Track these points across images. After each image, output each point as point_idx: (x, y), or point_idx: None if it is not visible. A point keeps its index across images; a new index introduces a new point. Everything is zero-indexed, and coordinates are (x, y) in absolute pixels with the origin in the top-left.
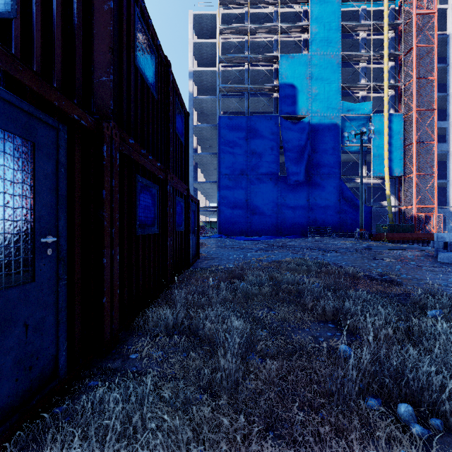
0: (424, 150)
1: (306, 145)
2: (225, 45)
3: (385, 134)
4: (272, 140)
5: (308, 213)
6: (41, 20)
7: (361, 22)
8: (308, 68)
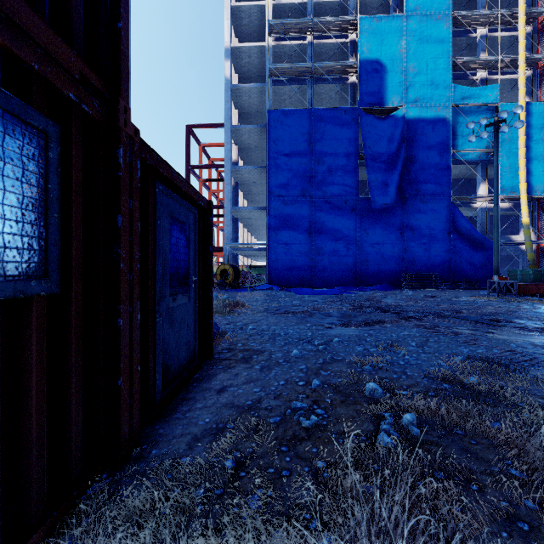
0: None
1: (399, 150)
2: (278, 10)
3: (520, 132)
4: (347, 145)
5: (402, 253)
6: None
7: None
8: (403, 36)
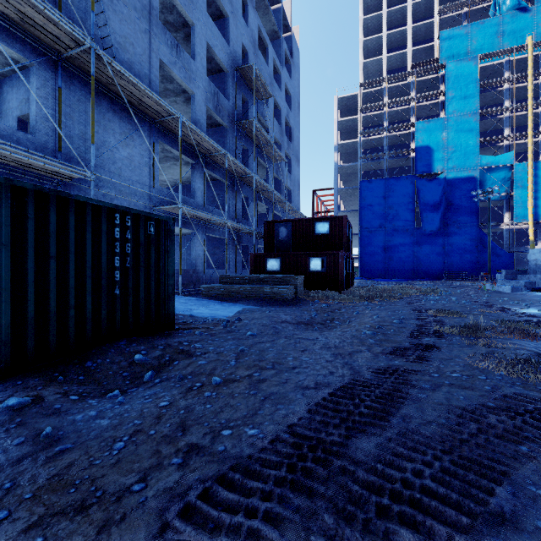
0: None
1: (441, 198)
2: (365, 117)
3: (528, 182)
4: (408, 197)
5: (443, 259)
6: (334, 234)
7: (502, 78)
8: (444, 130)
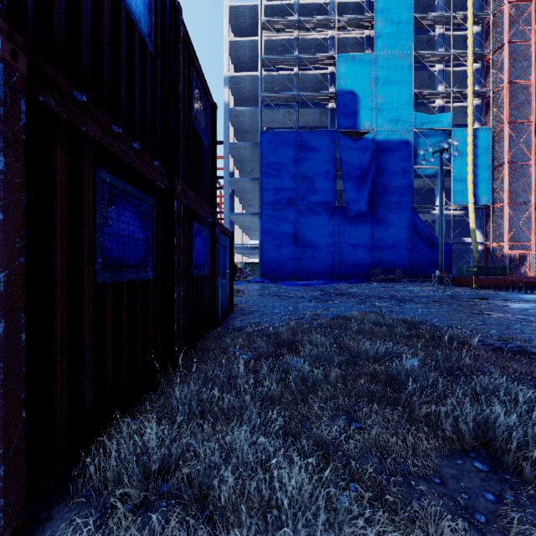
0: (517, 173)
1: (369, 167)
2: (269, 44)
3: (468, 153)
4: (327, 161)
5: (372, 252)
6: None
7: (439, 14)
8: (373, 72)
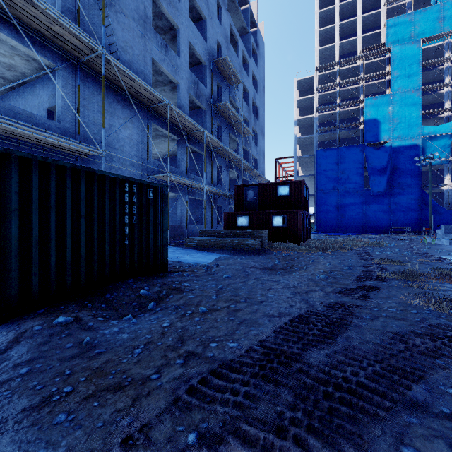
0: None
1: (387, 164)
2: (320, 96)
3: None
4: (358, 163)
5: (389, 216)
6: (293, 196)
7: (443, 58)
8: (390, 105)
